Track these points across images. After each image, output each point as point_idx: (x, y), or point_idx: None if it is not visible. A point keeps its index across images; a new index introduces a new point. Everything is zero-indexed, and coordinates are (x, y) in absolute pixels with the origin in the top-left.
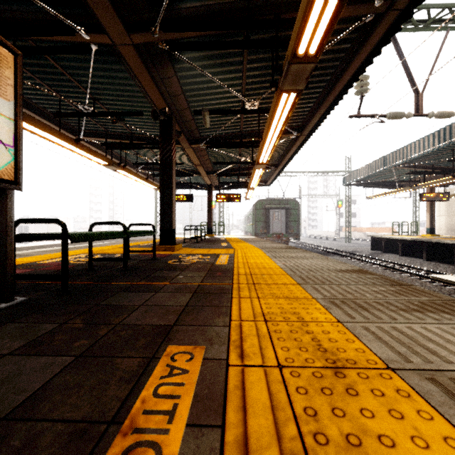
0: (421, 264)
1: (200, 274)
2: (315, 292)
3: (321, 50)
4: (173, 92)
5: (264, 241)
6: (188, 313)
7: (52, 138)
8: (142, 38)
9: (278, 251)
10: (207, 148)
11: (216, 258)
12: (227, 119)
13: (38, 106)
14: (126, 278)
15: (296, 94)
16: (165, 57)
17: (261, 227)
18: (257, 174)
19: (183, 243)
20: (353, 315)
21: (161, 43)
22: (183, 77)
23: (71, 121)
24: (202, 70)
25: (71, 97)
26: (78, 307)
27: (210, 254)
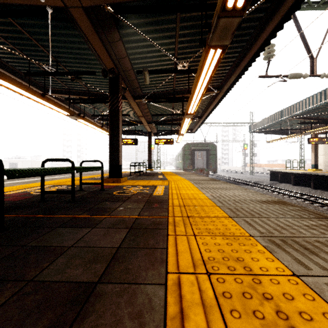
0: (309, 192)
1: (138, 206)
2: (249, 227)
3: (249, 2)
4: (120, 54)
5: (191, 174)
6: (118, 260)
7: (22, 91)
8: (90, 1)
9: (203, 182)
10: (148, 103)
11: (154, 189)
12: (163, 79)
13: (13, 68)
14: (71, 210)
15: (221, 51)
16: (111, 23)
17: (188, 163)
18: (186, 123)
19: (128, 176)
20: (305, 262)
21: (107, 6)
22: (127, 41)
23: (41, 81)
24: (142, 34)
25: (39, 60)
26: (2, 250)
27: (149, 186)
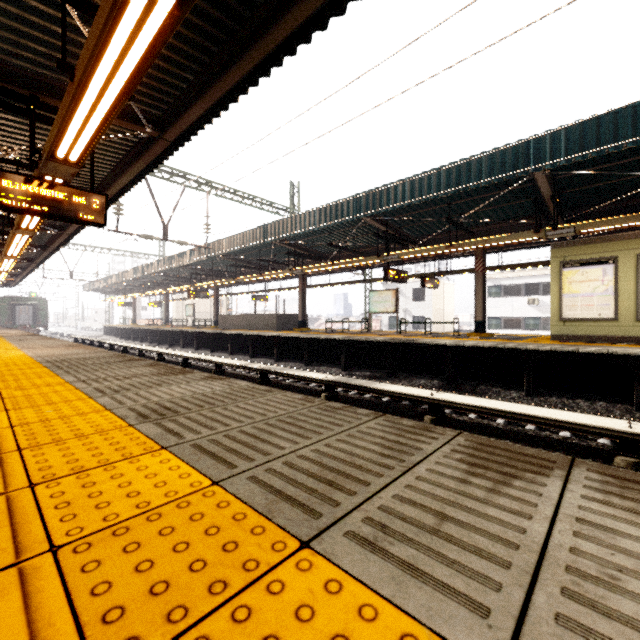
0: (108, 338)
1: None
2: None
3: None
4: None
5: None
6: None
7: None
8: None
9: None
10: None
11: None
12: None
13: None
14: None
15: None
16: None
17: (7, 319)
18: None
19: None
20: None
21: None
22: None
23: None
24: None
25: None
26: None
27: None
